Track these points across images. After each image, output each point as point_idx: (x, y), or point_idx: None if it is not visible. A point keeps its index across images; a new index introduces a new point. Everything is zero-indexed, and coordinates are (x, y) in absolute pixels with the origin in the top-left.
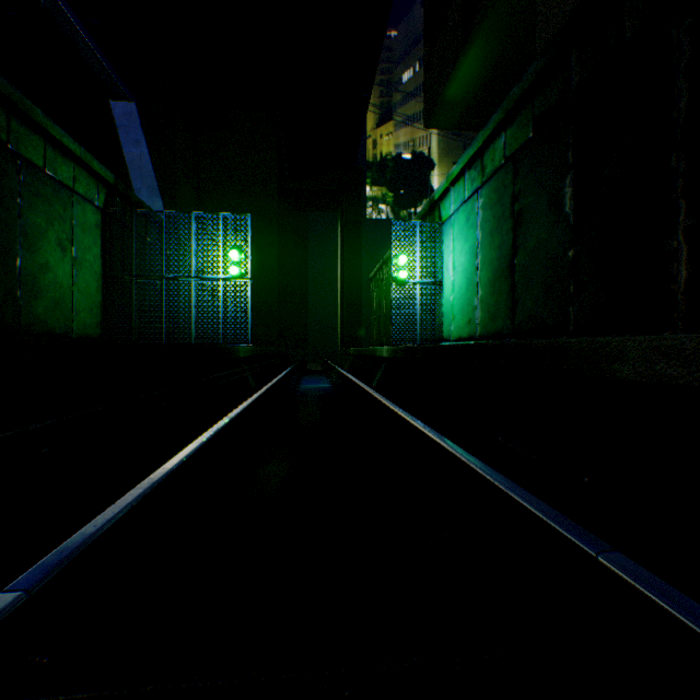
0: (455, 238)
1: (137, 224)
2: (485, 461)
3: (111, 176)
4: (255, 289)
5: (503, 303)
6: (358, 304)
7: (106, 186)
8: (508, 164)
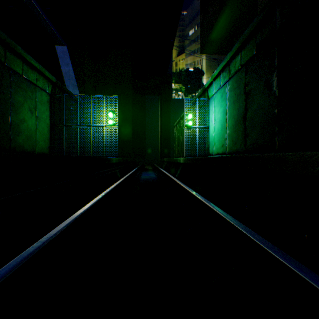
0: (215, 106)
1: (66, 101)
2: (236, 217)
3: (54, 79)
4: (121, 131)
5: (240, 136)
6: (168, 138)
7: (52, 83)
8: (242, 68)
